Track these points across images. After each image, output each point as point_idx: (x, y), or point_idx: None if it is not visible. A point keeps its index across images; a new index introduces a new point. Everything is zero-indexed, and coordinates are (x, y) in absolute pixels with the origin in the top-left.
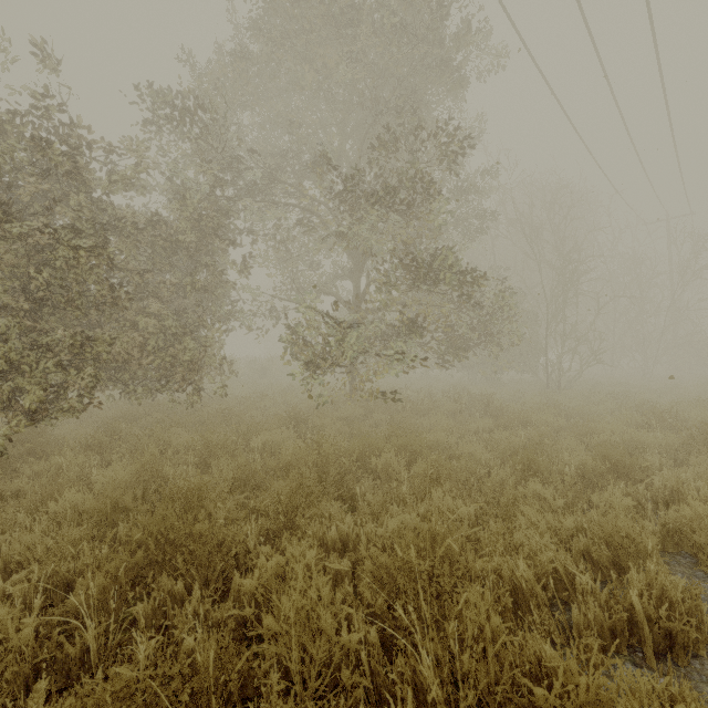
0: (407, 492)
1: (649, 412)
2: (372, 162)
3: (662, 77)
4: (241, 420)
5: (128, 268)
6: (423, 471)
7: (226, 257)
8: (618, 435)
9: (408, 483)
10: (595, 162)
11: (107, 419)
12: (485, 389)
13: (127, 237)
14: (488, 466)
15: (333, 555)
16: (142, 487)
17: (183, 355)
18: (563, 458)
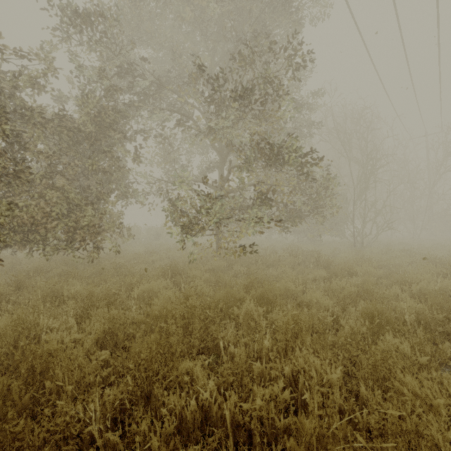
0: (269, 346)
1: (447, 264)
2: (233, 72)
3: (438, 25)
4: (130, 272)
5: (37, 150)
6: (284, 326)
7: (122, 148)
8: (433, 284)
9: (270, 337)
10: (385, 91)
11: (25, 272)
12: (311, 248)
13: (34, 124)
14: (332, 312)
15: (190, 448)
16: (11, 342)
17: (83, 221)
18: (394, 305)
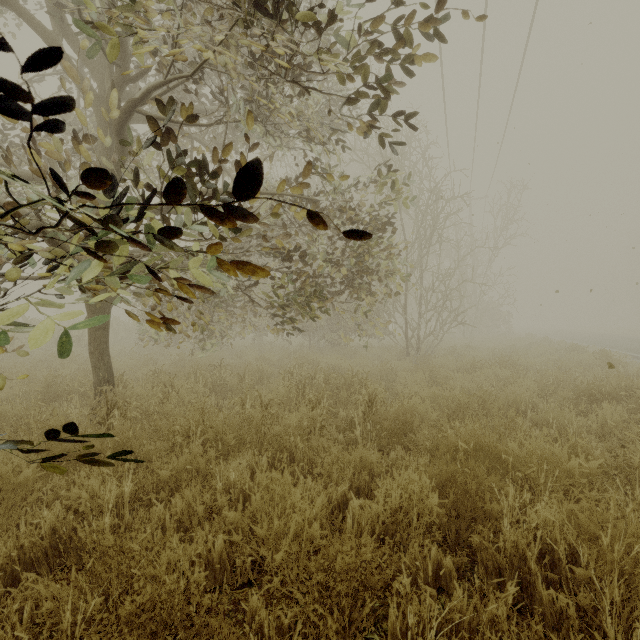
0: None
1: None
2: None
3: None
4: None
5: None
6: None
7: None
8: None
9: None
10: (444, 102)
11: None
12: (338, 361)
13: None
14: None
15: None
16: None
17: None
18: None
